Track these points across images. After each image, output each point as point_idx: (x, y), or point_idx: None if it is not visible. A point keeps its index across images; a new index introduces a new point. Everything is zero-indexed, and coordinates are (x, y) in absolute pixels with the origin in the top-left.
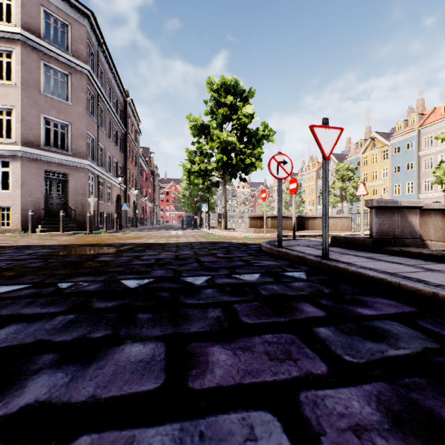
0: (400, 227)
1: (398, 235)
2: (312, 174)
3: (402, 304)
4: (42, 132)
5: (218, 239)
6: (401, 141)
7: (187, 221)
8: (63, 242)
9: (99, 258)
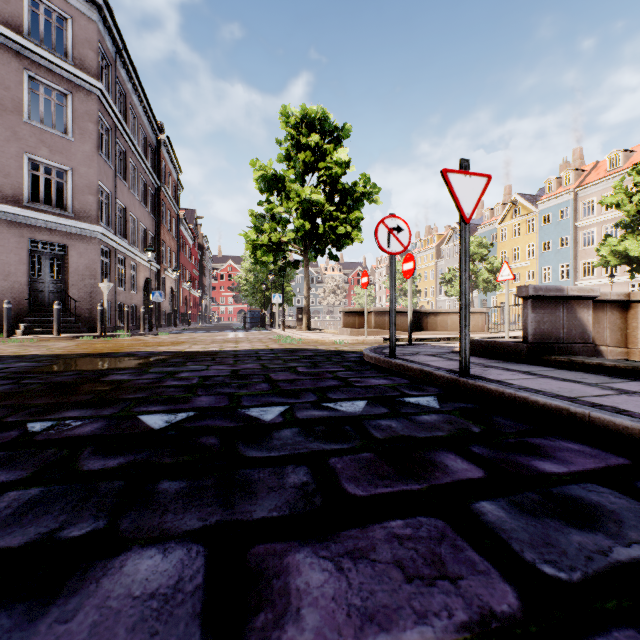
0: (567, 326)
1: (563, 338)
2: (430, 251)
3: (602, 452)
4: (26, 181)
5: (298, 345)
6: (552, 207)
7: (251, 318)
8: (56, 350)
9: (108, 376)
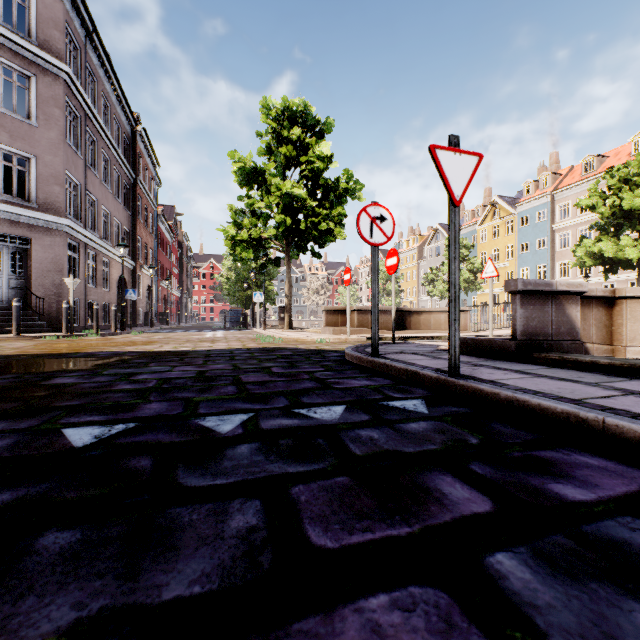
0: (555, 322)
1: (552, 335)
2: (413, 251)
3: (628, 468)
4: None
5: (277, 344)
6: (530, 209)
7: (232, 317)
8: (8, 351)
9: (52, 379)
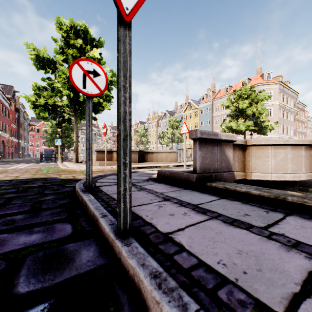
0: (220, 160)
1: (217, 168)
2: (154, 123)
3: None
4: None
5: (49, 174)
6: (204, 106)
7: (46, 154)
8: None
9: None
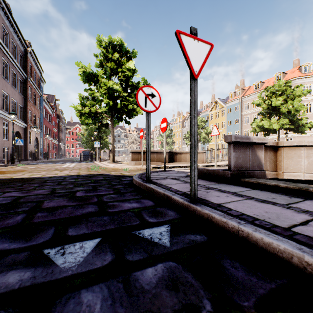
0: (251, 160)
1: (249, 167)
2: (179, 123)
3: None
4: None
5: (100, 171)
6: (232, 105)
7: (84, 155)
8: None
9: None
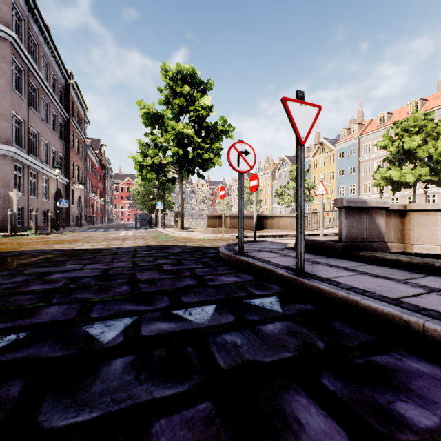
0: (368, 229)
1: (366, 238)
2: (268, 174)
3: None
4: None
5: (171, 242)
6: (345, 147)
7: (141, 220)
8: None
9: None
